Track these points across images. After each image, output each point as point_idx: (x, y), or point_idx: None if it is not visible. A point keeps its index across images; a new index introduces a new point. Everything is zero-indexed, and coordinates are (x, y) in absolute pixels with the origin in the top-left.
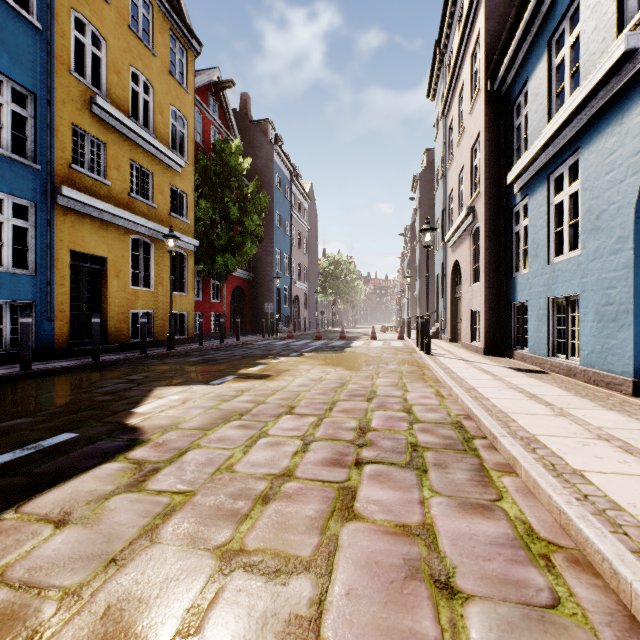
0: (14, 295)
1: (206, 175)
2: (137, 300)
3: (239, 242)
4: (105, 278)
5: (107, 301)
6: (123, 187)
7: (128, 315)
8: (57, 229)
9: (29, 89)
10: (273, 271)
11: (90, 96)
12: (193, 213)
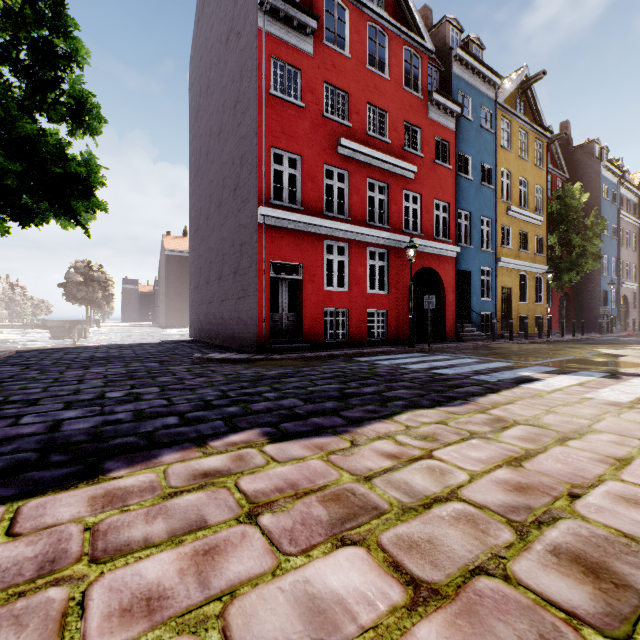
0: (487, 310)
1: (550, 218)
2: (521, 309)
3: (579, 262)
4: (509, 298)
5: (510, 311)
6: (516, 247)
7: (518, 318)
8: (497, 278)
9: (490, 218)
10: (600, 276)
11: (505, 207)
12: (545, 248)
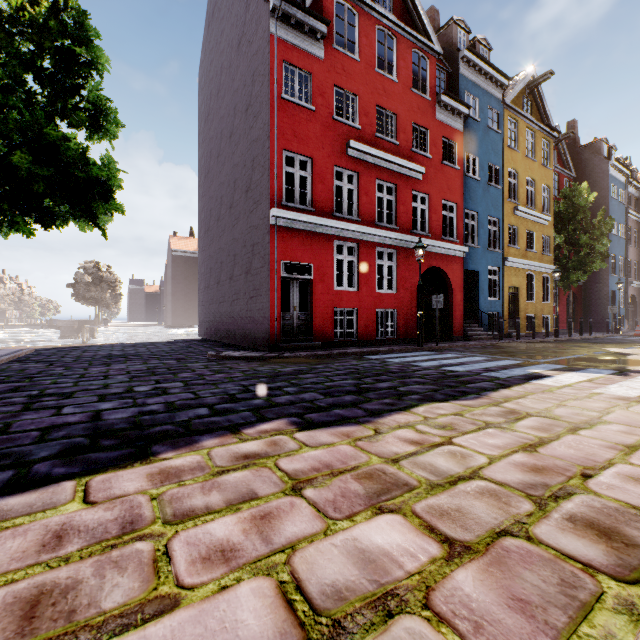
0: (494, 309)
1: (558, 217)
2: (528, 309)
3: (587, 261)
4: (516, 298)
5: (517, 310)
6: (523, 247)
7: (525, 317)
8: (504, 277)
9: (497, 218)
10: (607, 276)
11: (513, 207)
12: (552, 248)
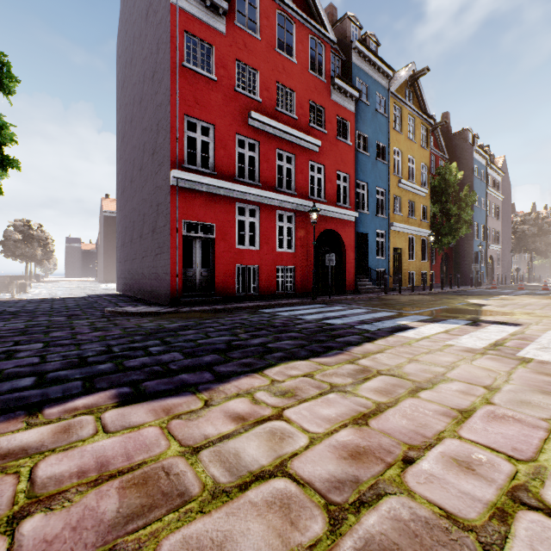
0: (381, 267)
1: (433, 190)
2: (409, 266)
3: (456, 227)
4: (400, 257)
5: (401, 267)
6: (405, 214)
7: (407, 273)
8: (390, 240)
9: (384, 189)
10: (472, 240)
11: (397, 180)
12: (429, 216)
